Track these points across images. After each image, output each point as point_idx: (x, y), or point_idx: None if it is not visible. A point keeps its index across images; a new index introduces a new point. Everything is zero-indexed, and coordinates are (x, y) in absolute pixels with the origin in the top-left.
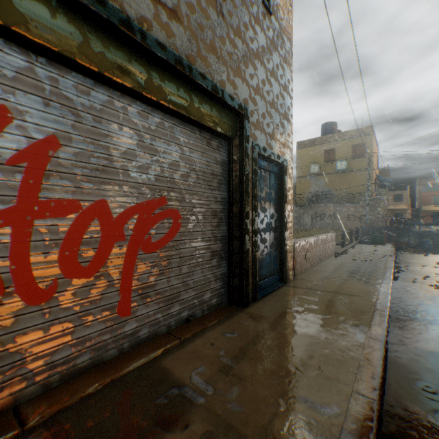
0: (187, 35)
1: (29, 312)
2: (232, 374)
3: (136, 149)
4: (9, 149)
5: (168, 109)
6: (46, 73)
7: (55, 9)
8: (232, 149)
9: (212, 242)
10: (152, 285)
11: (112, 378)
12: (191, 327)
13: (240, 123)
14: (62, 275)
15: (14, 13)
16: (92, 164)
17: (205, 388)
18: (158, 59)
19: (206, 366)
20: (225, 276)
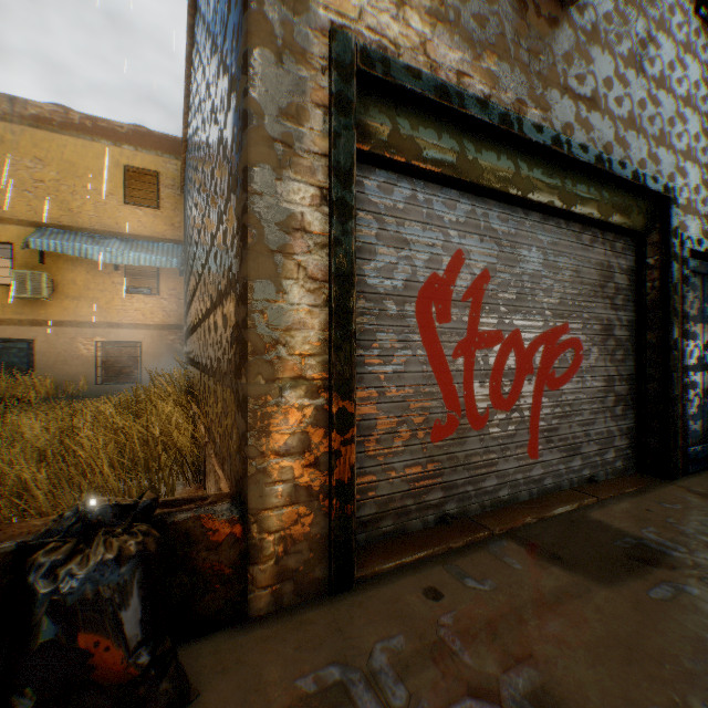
0: (604, 120)
1: (472, 436)
2: (703, 542)
3: (541, 270)
4: (462, 287)
5: (573, 215)
6: (481, 211)
7: (499, 151)
8: (643, 250)
9: (615, 382)
10: (554, 428)
11: (542, 517)
12: (599, 489)
13: (660, 211)
14: (490, 405)
15: (476, 168)
16: (509, 292)
17: (671, 546)
18: (577, 163)
19: (656, 528)
20: (631, 432)
